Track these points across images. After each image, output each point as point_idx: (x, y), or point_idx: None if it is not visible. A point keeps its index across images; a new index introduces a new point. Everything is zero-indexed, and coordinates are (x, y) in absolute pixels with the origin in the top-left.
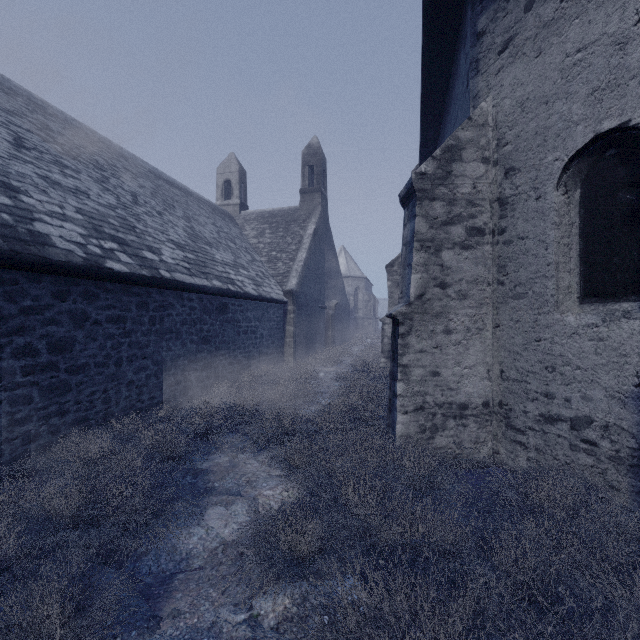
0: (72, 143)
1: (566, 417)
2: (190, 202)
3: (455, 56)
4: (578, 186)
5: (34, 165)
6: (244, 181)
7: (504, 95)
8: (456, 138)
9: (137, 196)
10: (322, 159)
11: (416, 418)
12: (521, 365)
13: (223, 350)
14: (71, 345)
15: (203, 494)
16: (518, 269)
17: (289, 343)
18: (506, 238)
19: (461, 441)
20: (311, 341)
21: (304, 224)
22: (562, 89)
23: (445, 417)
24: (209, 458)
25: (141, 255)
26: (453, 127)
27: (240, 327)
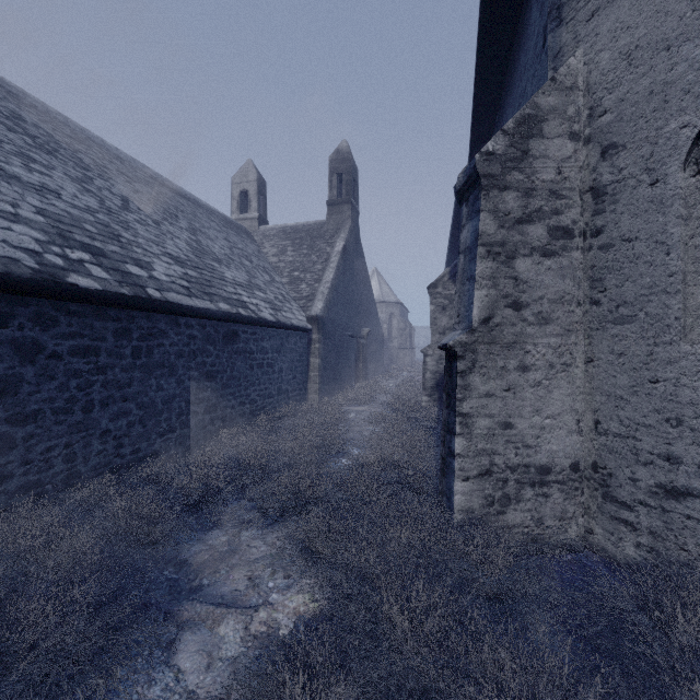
0: (50, 137)
1: None
2: (199, 213)
3: (521, 17)
4: None
5: None
6: (263, 192)
7: (600, 47)
8: (535, 105)
9: (129, 201)
10: (352, 166)
11: (481, 486)
12: (627, 415)
13: (232, 388)
14: (15, 386)
15: (184, 600)
16: (622, 283)
17: (314, 378)
18: (603, 241)
19: (542, 517)
20: (340, 375)
21: (332, 240)
22: (694, 25)
23: (520, 484)
24: (201, 537)
25: (123, 269)
26: (518, 109)
27: (254, 360)
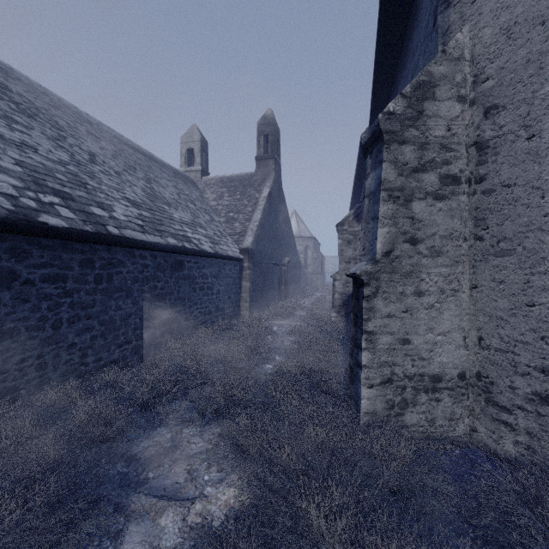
0: (32, 104)
1: None
2: (153, 166)
3: (414, 4)
4: None
5: None
6: (205, 150)
7: (483, 24)
8: (428, 73)
9: (95, 156)
10: (276, 129)
11: (383, 392)
12: (507, 333)
13: (178, 307)
14: None
15: (132, 492)
16: (502, 222)
17: (245, 298)
18: (486, 187)
19: (434, 418)
20: (266, 295)
21: (259, 188)
22: None
23: (416, 391)
24: (149, 434)
25: (88, 211)
26: (411, 79)
27: (196, 284)
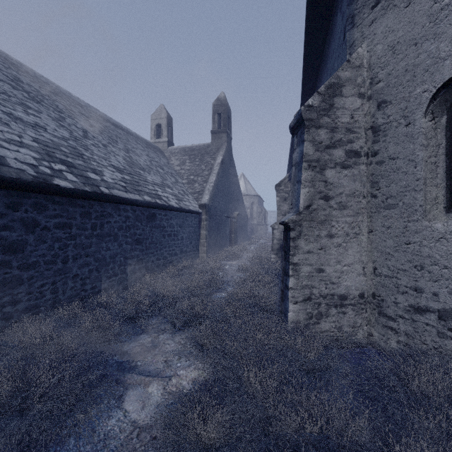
0: (38, 92)
1: (434, 309)
2: (130, 139)
3: (331, 19)
4: (444, 113)
5: (1, 104)
6: (171, 125)
7: (377, 41)
8: (337, 77)
9: (87, 132)
10: (227, 108)
11: (304, 307)
12: (392, 264)
13: (152, 249)
14: (23, 247)
15: (127, 373)
16: (389, 184)
17: (203, 243)
18: (378, 159)
19: (341, 326)
20: (219, 241)
21: (214, 156)
22: (430, 31)
23: (328, 306)
24: (135, 338)
25: (86, 175)
26: (329, 76)
27: (165, 231)
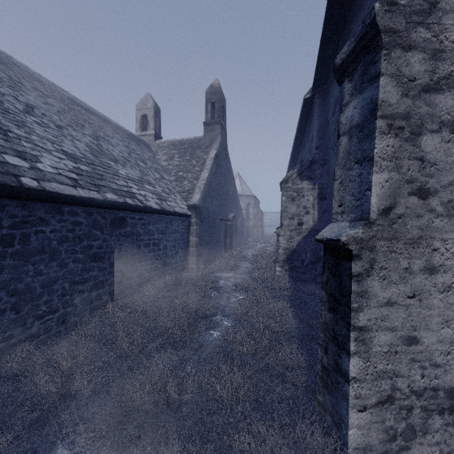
0: None
1: None
2: (106, 127)
3: None
4: None
5: None
6: (158, 116)
7: None
8: None
9: (34, 108)
10: (222, 97)
11: (381, 417)
12: None
13: (120, 265)
14: None
15: None
16: None
17: (192, 252)
18: None
19: (452, 450)
20: (213, 248)
21: (207, 150)
22: None
23: (427, 412)
24: None
25: None
26: None
27: (141, 240)
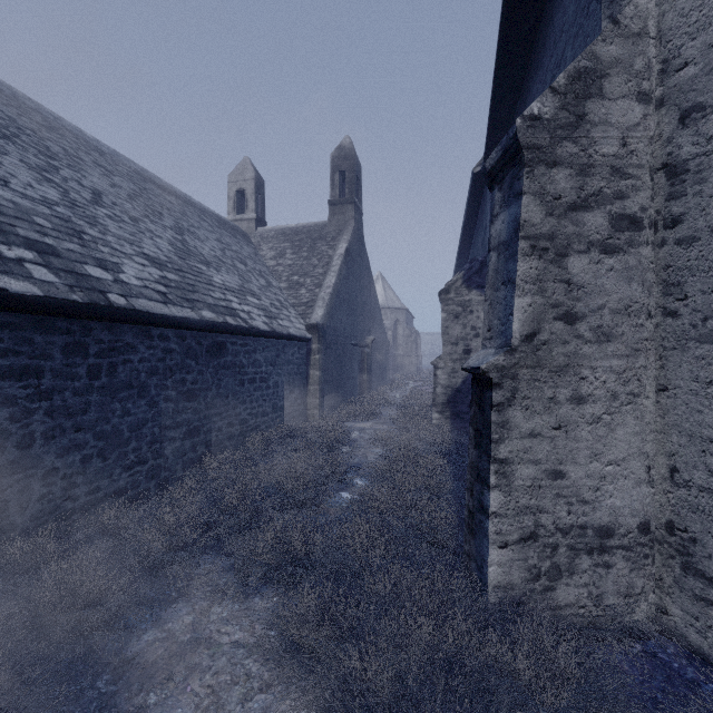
0: (12, 121)
1: None
2: (189, 212)
3: None
4: None
5: None
6: (261, 191)
7: None
8: (593, 56)
9: (102, 195)
10: (356, 164)
11: (523, 554)
12: None
13: (218, 407)
14: None
15: None
16: (712, 288)
17: (313, 392)
18: (683, 233)
19: (602, 593)
20: (342, 387)
21: (334, 242)
22: None
23: (574, 551)
24: (159, 617)
25: (80, 271)
26: (550, 82)
27: (244, 374)
